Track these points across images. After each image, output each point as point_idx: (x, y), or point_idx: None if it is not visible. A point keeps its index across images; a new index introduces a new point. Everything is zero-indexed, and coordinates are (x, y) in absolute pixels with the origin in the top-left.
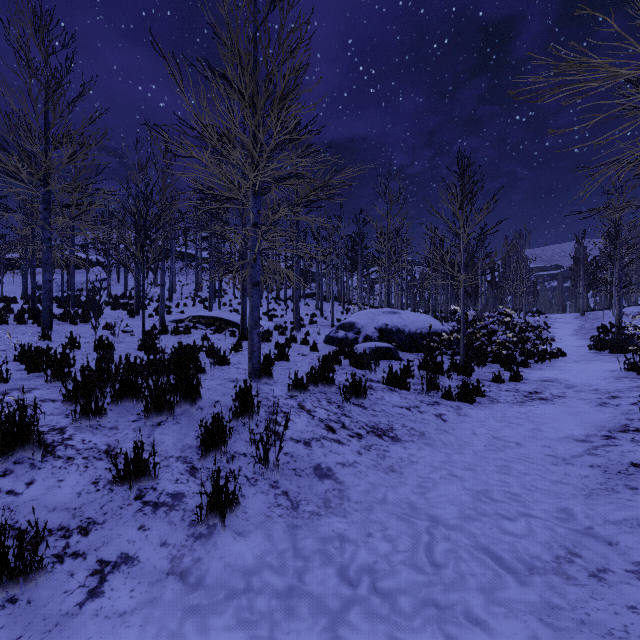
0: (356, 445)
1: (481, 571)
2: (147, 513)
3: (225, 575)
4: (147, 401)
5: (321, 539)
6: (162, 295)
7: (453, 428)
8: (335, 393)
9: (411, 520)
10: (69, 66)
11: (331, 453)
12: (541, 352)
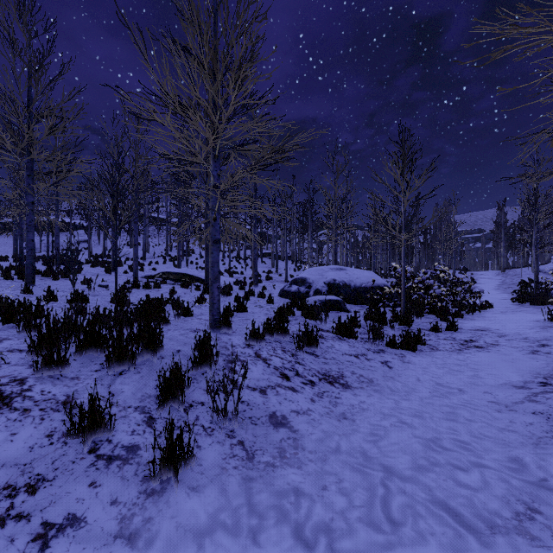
0: (309, 392)
1: (441, 530)
2: (100, 468)
3: (176, 537)
4: (109, 351)
5: (276, 493)
6: (135, 254)
7: (399, 375)
8: (289, 342)
9: (365, 471)
10: (50, 48)
11: (286, 401)
12: (471, 304)
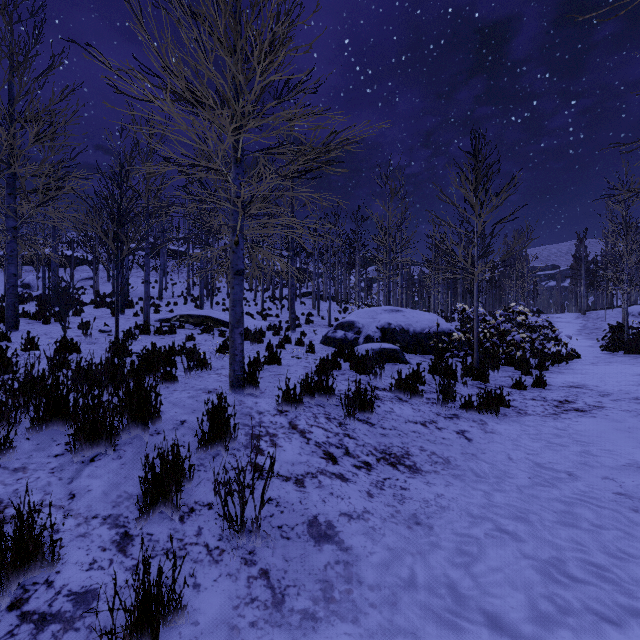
0: (365, 481)
1: None
2: None
3: None
4: (74, 428)
5: None
6: (146, 292)
7: (482, 451)
8: (335, 406)
9: (459, 624)
10: (37, 36)
11: (332, 497)
12: (553, 353)
